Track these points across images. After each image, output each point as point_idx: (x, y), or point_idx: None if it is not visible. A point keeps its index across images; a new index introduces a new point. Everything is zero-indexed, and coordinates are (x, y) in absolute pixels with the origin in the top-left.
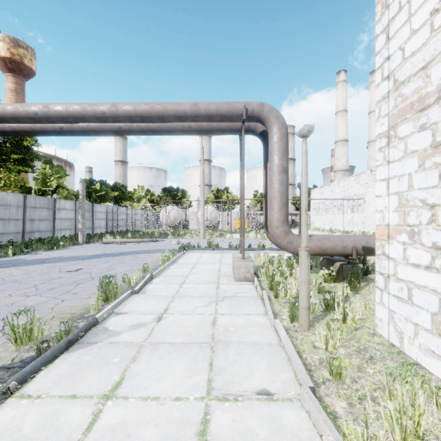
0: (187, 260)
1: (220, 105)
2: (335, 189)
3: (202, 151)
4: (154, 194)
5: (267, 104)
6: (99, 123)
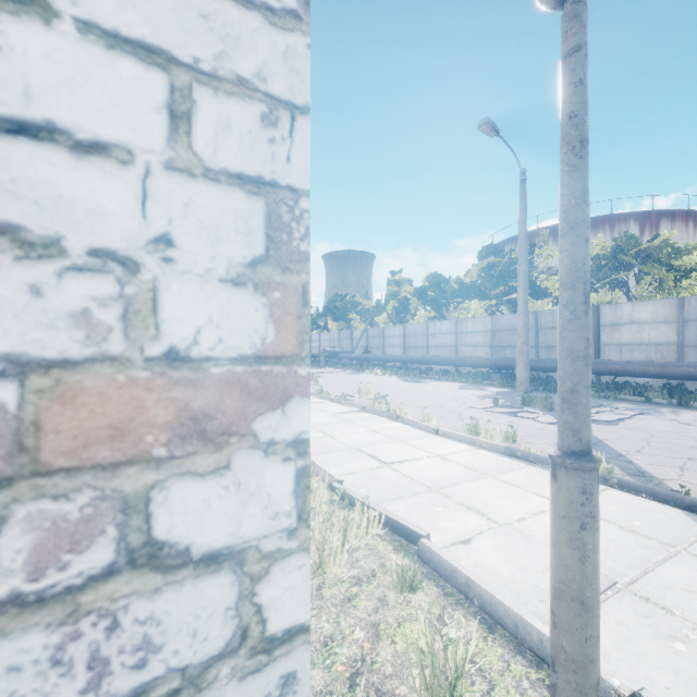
0: None
1: None
2: None
3: None
4: None
5: None
6: None
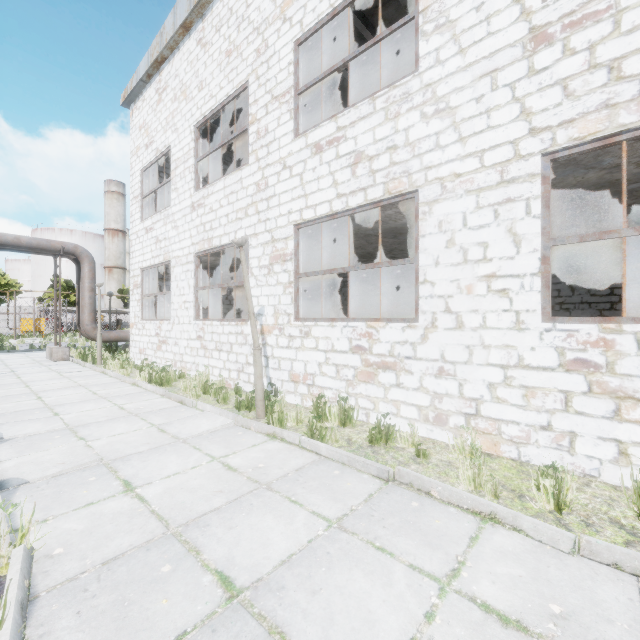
0: None
1: (41, 242)
2: None
3: None
4: None
5: (80, 247)
6: None
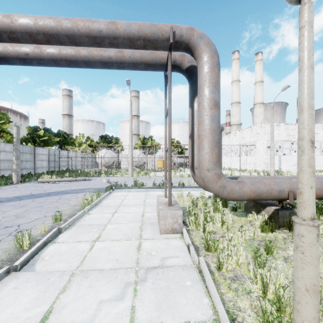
0: (111, 201)
1: (142, 25)
2: (232, 138)
3: (130, 103)
4: (93, 140)
5: (196, 28)
6: (0, 47)
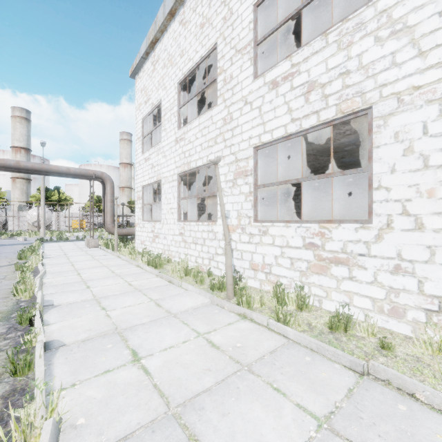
0: (51, 246)
1: (82, 171)
2: None
3: (42, 162)
4: None
5: (105, 173)
6: None
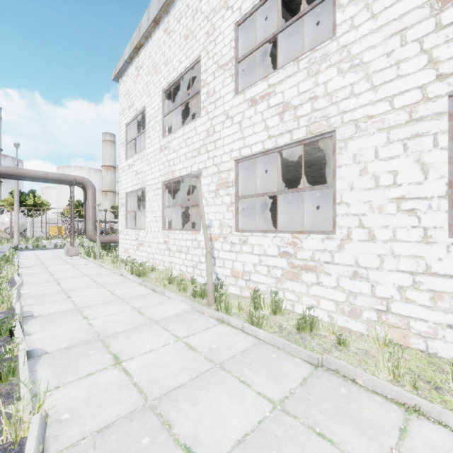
0: (26, 254)
1: (61, 176)
2: None
3: (16, 164)
4: None
5: (86, 178)
6: None
